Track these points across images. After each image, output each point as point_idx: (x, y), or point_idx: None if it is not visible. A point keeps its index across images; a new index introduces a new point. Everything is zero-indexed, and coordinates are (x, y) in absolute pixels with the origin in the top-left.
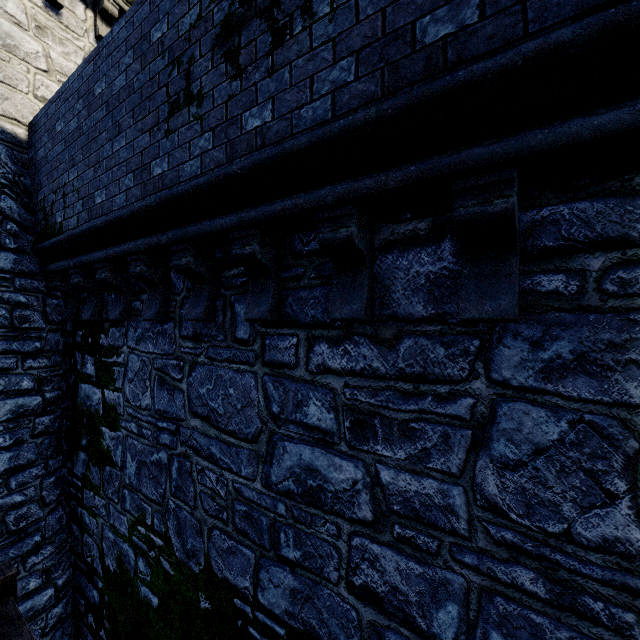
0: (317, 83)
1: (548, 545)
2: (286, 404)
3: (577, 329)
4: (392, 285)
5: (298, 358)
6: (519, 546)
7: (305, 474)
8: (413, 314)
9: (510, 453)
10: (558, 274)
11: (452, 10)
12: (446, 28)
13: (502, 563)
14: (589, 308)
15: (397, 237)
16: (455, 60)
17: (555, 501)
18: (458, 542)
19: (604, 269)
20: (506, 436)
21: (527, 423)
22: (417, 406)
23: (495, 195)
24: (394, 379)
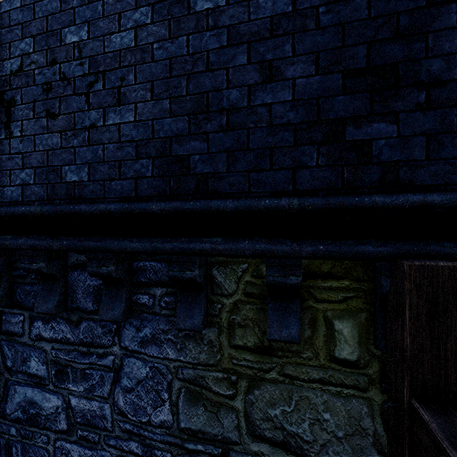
0: (13, 176)
1: (142, 428)
2: (16, 360)
3: (152, 323)
4: (77, 290)
5: (24, 330)
6: (132, 431)
7: (28, 406)
8: (87, 308)
9: (128, 384)
10: (146, 295)
11: (77, 169)
12: (75, 177)
13: (125, 441)
14: (156, 313)
15: (79, 262)
16: (79, 196)
17: (145, 406)
18: (107, 434)
19: (161, 295)
20: (127, 375)
21: (135, 368)
22: (89, 360)
23: (103, 264)
24: (78, 345)
